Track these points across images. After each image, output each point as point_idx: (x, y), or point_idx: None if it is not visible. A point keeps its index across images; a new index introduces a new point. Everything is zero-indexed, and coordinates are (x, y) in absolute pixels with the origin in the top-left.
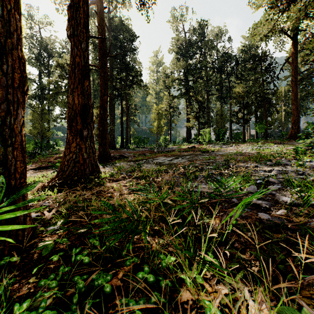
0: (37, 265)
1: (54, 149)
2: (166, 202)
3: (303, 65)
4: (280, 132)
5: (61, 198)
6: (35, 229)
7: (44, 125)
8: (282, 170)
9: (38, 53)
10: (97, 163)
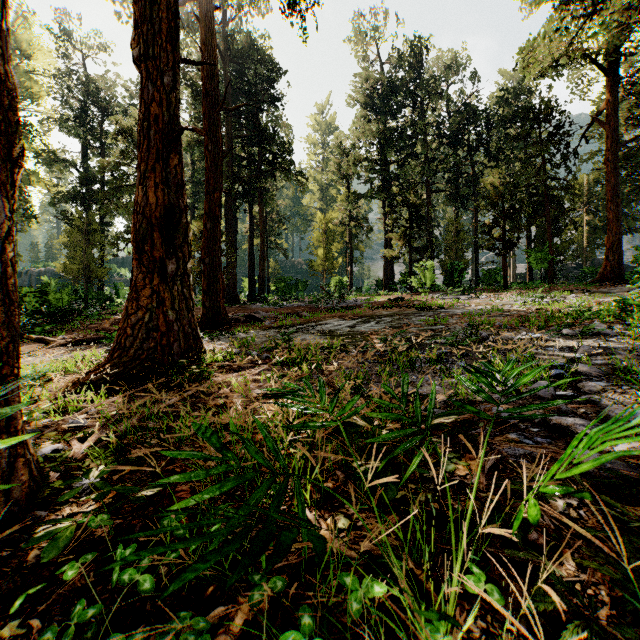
0: (30, 584)
1: (112, 305)
2: (350, 424)
3: (629, 127)
4: (578, 268)
5: (115, 409)
6: (42, 484)
7: (92, 255)
8: (599, 346)
9: (81, 108)
10: (198, 332)
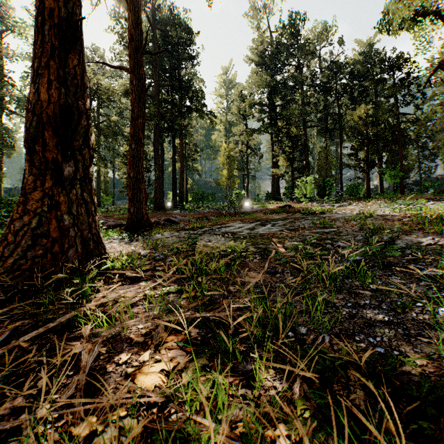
0: None
1: None
2: None
3: None
4: (414, 184)
5: None
6: None
7: None
8: None
9: None
10: (100, 237)
